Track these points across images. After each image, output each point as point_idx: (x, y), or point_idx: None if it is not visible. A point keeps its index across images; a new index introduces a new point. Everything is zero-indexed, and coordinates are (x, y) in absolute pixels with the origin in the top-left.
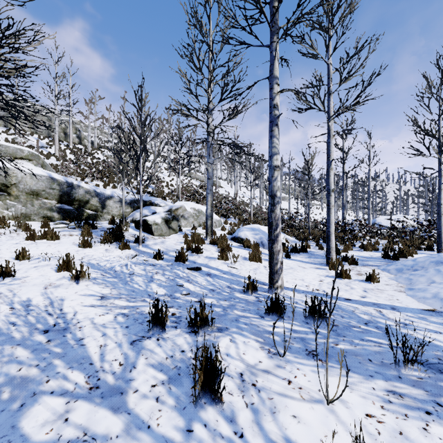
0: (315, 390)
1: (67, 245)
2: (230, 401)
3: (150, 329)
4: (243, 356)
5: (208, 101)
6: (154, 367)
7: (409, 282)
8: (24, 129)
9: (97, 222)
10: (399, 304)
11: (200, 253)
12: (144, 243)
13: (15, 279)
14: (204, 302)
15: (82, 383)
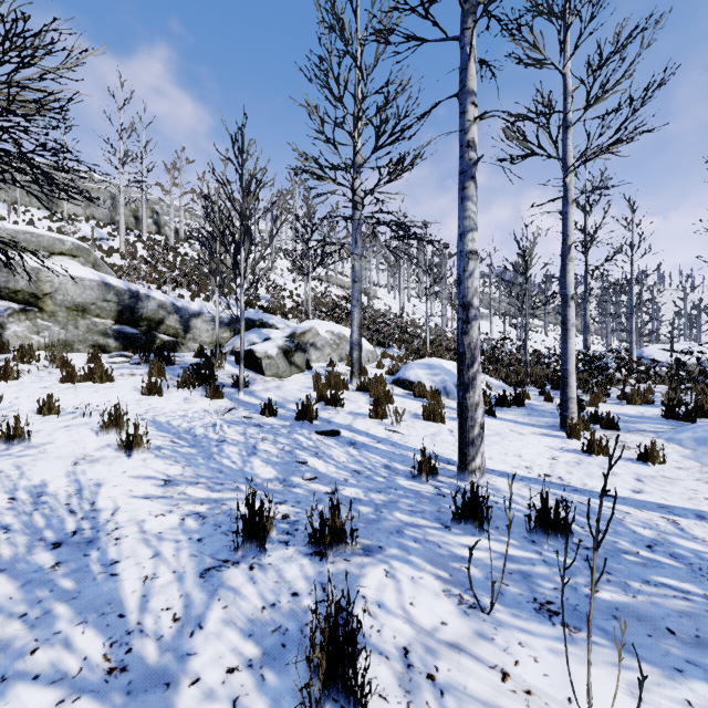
0: (560, 698)
1: (124, 391)
2: None
3: (239, 547)
4: (409, 610)
5: (354, 151)
6: (236, 628)
7: None
8: (76, 212)
9: (177, 354)
10: None
11: (339, 406)
12: (248, 388)
13: (29, 448)
14: (338, 500)
15: (97, 659)
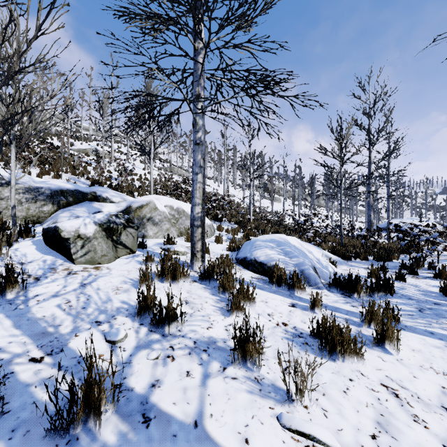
0: None
1: None
2: None
3: None
4: None
5: None
6: None
7: None
8: None
9: None
10: None
11: (175, 327)
12: (23, 293)
13: None
14: None
15: None
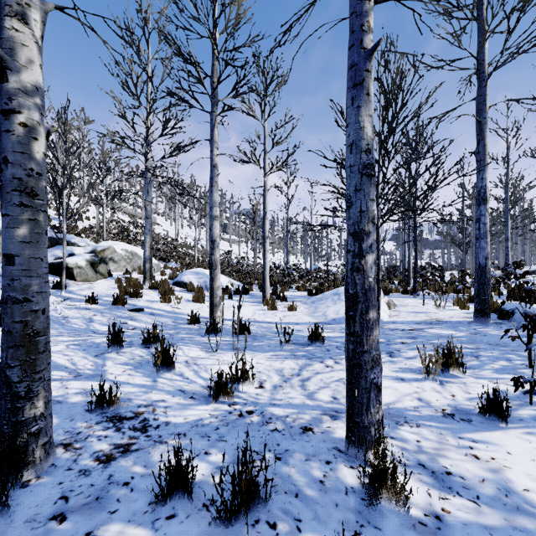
0: (232, 360)
1: None
2: (180, 370)
3: (109, 347)
4: (188, 355)
5: (147, 134)
6: (121, 364)
7: (315, 309)
8: None
9: None
10: (301, 321)
11: (139, 297)
12: (66, 289)
13: None
14: (156, 324)
15: (66, 375)
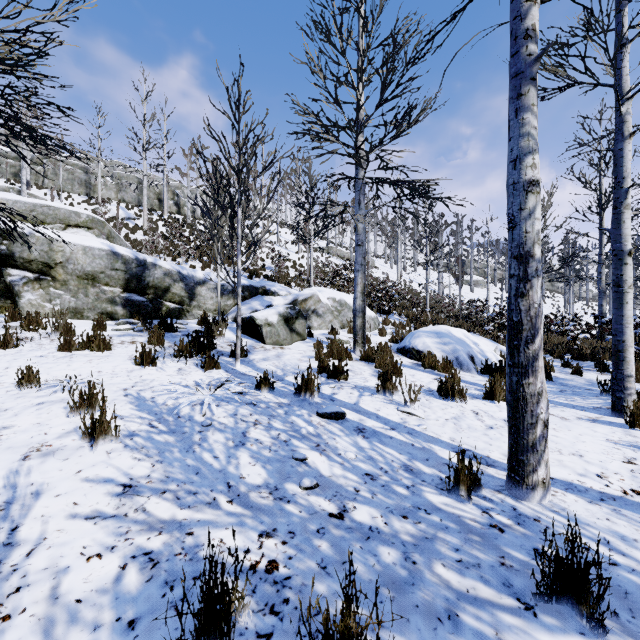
0: None
1: (119, 360)
2: None
3: None
4: None
5: (358, 106)
6: None
7: None
8: (110, 197)
9: (181, 321)
10: None
11: (343, 379)
12: (246, 357)
13: None
14: (354, 585)
15: None
